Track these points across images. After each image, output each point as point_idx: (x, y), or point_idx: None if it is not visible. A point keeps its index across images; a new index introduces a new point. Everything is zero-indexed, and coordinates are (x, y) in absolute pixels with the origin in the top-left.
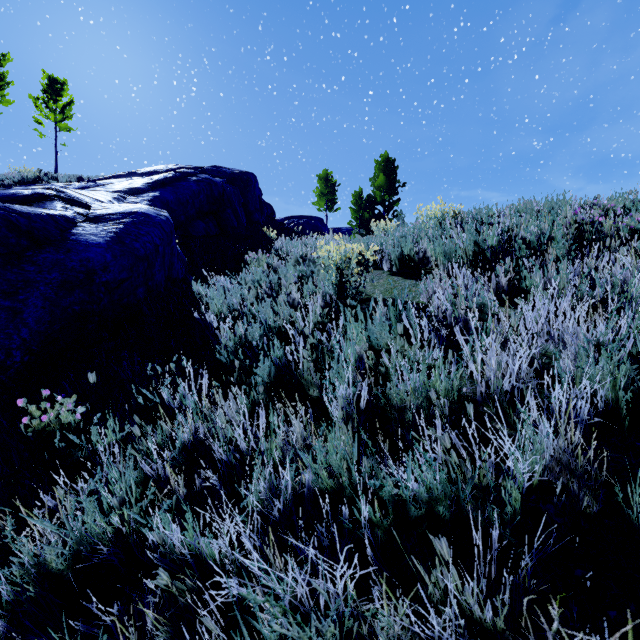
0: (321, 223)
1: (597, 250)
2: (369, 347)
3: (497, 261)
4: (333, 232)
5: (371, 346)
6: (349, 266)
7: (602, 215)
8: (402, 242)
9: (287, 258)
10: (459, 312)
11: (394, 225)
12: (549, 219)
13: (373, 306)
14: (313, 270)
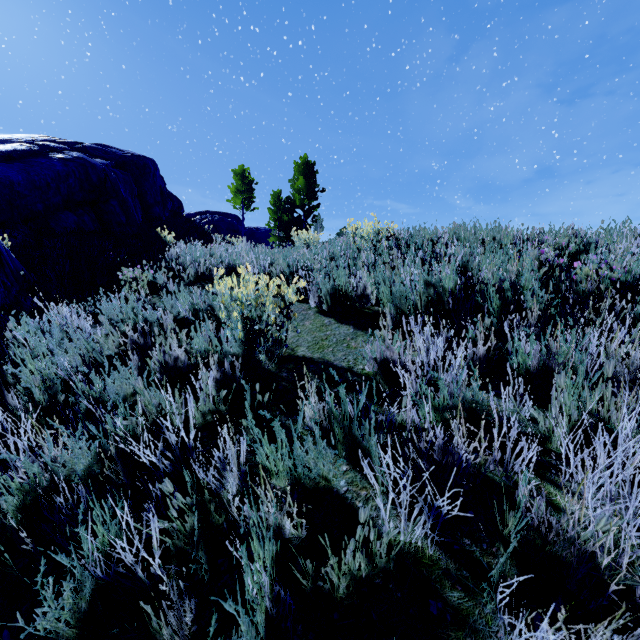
0: (238, 221)
1: (572, 304)
2: (294, 479)
3: (461, 313)
4: (251, 231)
5: (298, 480)
6: (262, 315)
7: (556, 254)
8: (334, 272)
9: (182, 275)
10: (454, 442)
11: (317, 236)
12: (517, 260)
13: (298, 374)
14: (212, 304)
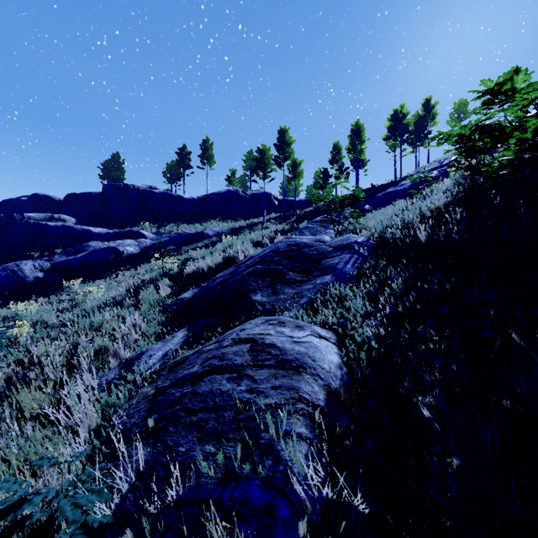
0: None
1: None
2: None
3: None
4: None
5: None
6: None
7: None
8: None
9: None
10: None
11: None
12: None
13: None
14: None
